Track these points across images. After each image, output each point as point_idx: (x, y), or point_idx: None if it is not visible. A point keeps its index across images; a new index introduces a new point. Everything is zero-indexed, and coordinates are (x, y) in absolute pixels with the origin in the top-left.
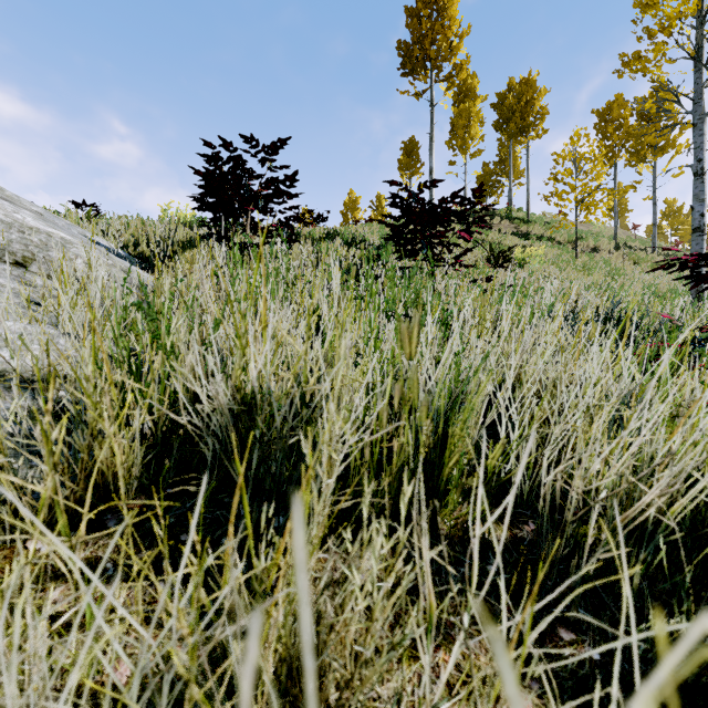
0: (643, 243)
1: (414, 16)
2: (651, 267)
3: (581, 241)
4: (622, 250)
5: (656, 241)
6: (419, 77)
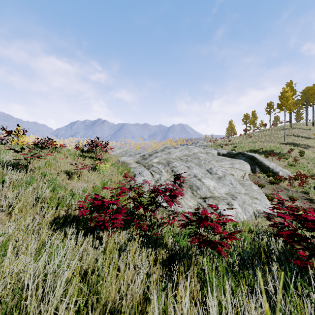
0: None
1: (280, 98)
2: None
3: None
4: None
5: None
6: (282, 110)
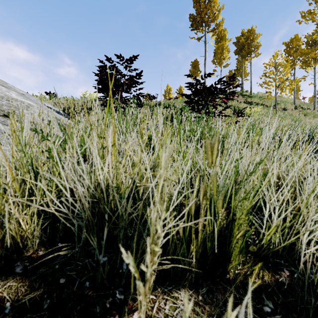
0: (308, 106)
1: (197, 2)
2: (313, 117)
3: (277, 105)
4: (298, 109)
5: (315, 104)
6: (199, 31)
